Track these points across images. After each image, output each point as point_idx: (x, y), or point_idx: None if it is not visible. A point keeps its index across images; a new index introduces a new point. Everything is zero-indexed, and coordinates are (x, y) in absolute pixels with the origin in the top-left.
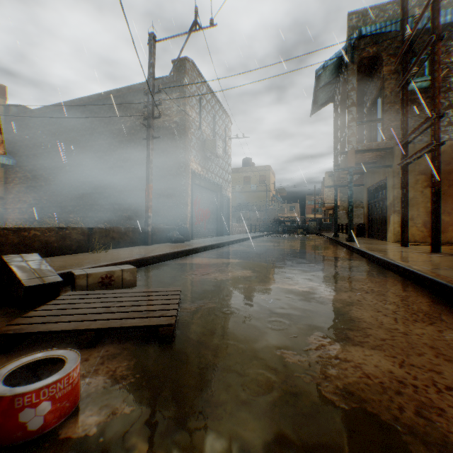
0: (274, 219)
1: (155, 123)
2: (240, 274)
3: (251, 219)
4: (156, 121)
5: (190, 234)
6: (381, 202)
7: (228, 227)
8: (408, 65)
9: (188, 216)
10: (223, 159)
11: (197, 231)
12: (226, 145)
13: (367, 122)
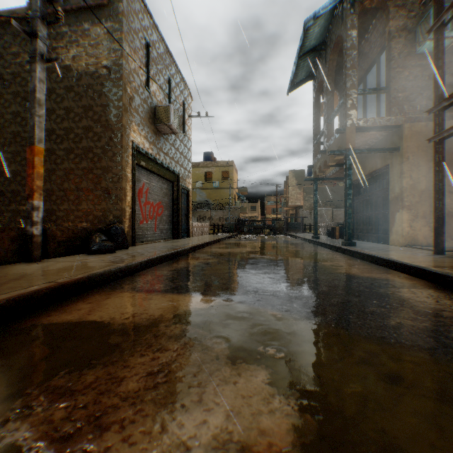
0: (238, 218)
1: (73, 67)
2: (240, 431)
3: (213, 218)
4: (76, 64)
5: (131, 238)
6: (377, 197)
7: (187, 227)
8: (423, 18)
9: (127, 211)
10: (181, 140)
11: (143, 232)
12: (185, 124)
13: (369, 91)
